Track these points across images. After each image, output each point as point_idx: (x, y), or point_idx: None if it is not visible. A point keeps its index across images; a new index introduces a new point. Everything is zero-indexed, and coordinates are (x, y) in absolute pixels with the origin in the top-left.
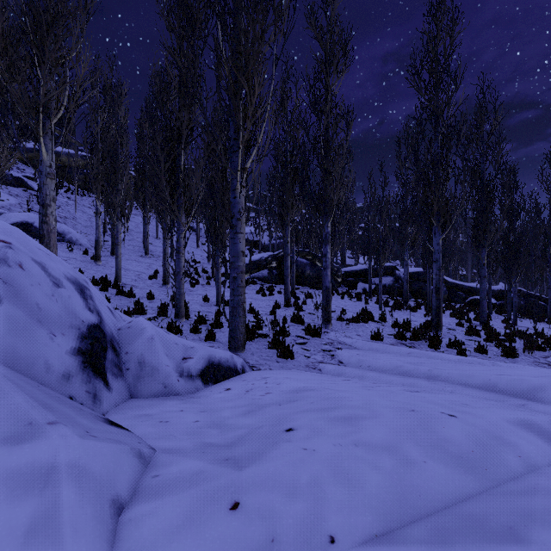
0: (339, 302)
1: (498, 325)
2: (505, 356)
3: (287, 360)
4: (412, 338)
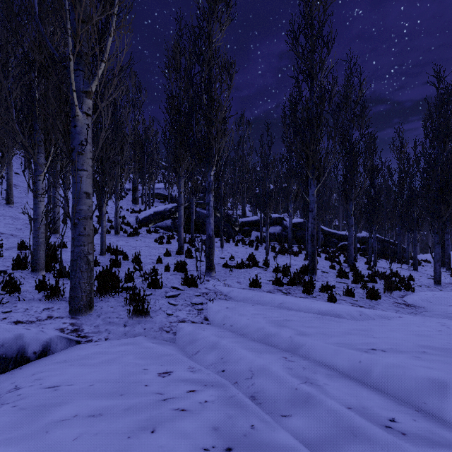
0: (232, 249)
1: (362, 266)
2: (370, 298)
3: (139, 321)
4: (289, 284)
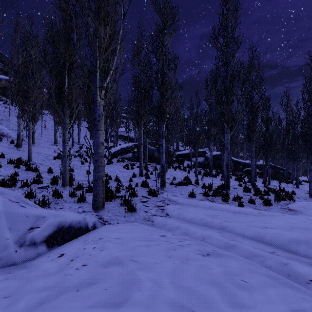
0: (173, 172)
1: (260, 184)
2: (265, 205)
3: (131, 215)
4: (213, 195)
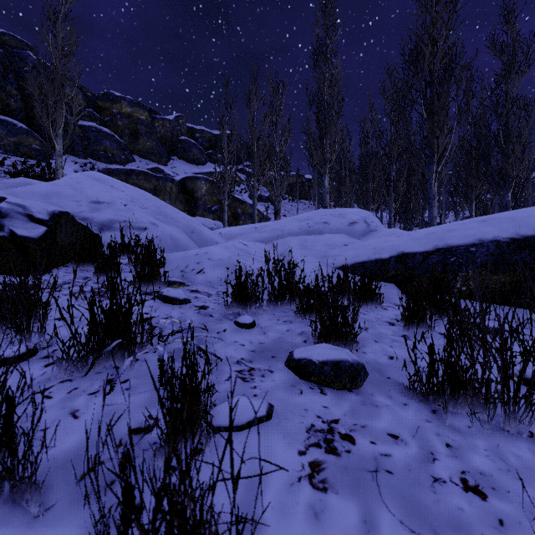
0: None
1: None
2: None
3: None
4: None
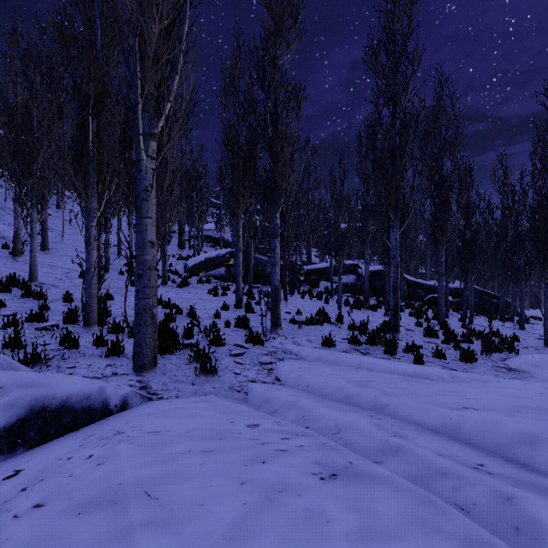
0: (298, 302)
1: (455, 323)
2: (464, 361)
3: (207, 380)
4: (368, 343)
